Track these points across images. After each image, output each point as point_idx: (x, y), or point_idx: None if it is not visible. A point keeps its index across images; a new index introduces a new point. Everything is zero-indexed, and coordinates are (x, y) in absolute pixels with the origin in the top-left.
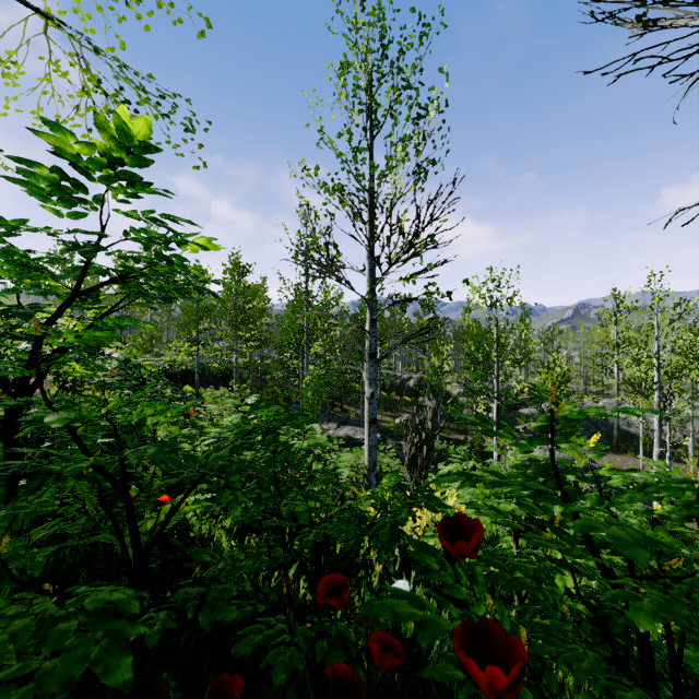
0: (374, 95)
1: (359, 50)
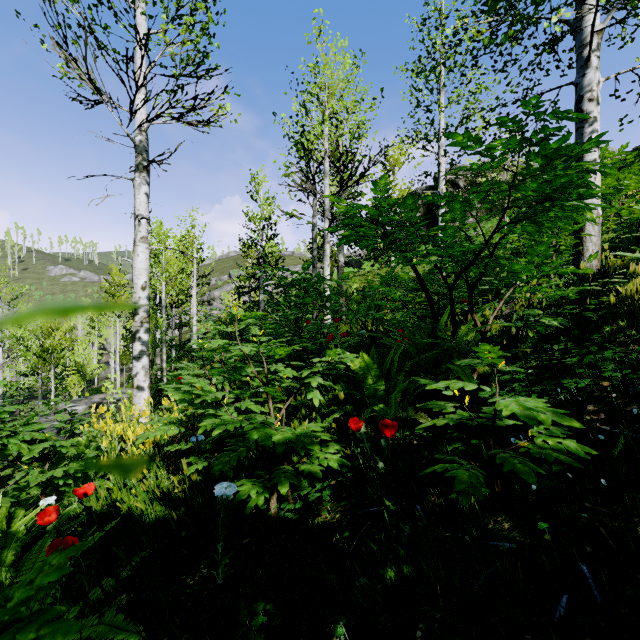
0: None
1: None
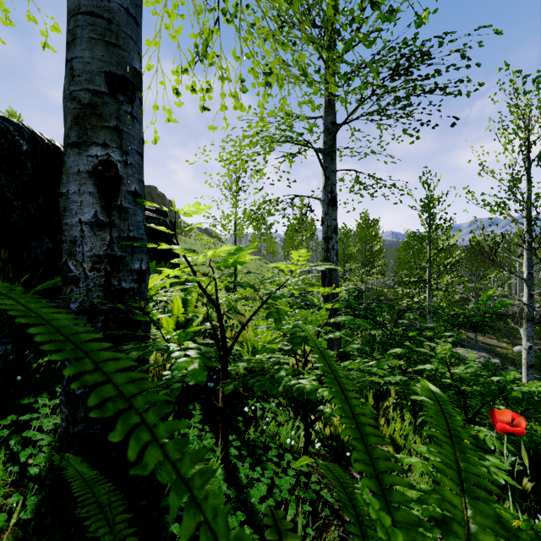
0: (534, 141)
1: (519, 109)
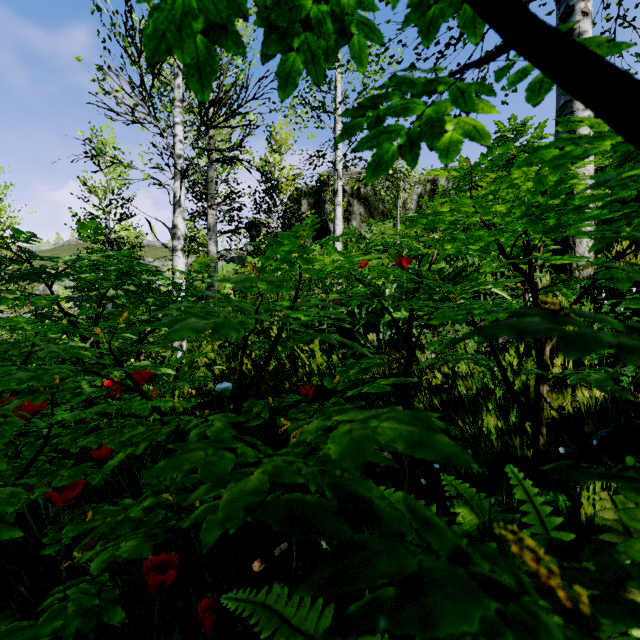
0: None
1: None
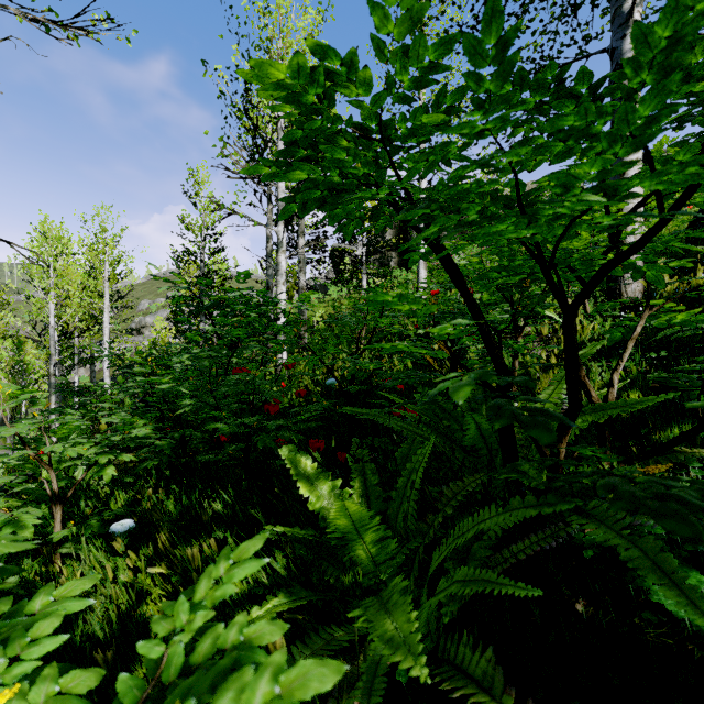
0: None
1: None
